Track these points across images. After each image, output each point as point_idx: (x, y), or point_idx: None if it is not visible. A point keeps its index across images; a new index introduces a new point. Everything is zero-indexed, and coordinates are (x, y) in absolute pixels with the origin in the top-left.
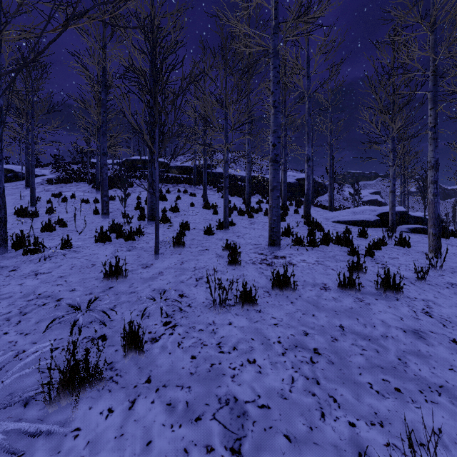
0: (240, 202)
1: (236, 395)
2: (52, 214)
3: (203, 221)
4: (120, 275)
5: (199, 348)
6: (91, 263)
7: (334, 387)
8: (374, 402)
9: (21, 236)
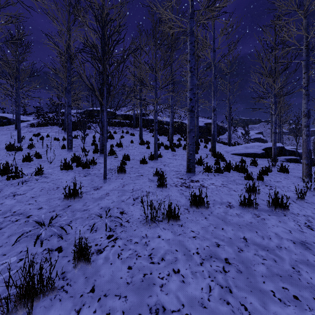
0: (166, 140)
1: (164, 305)
2: (32, 149)
3: (139, 153)
4: (76, 196)
5: (134, 259)
6: (56, 186)
7: (244, 295)
8: (278, 310)
9: (6, 166)
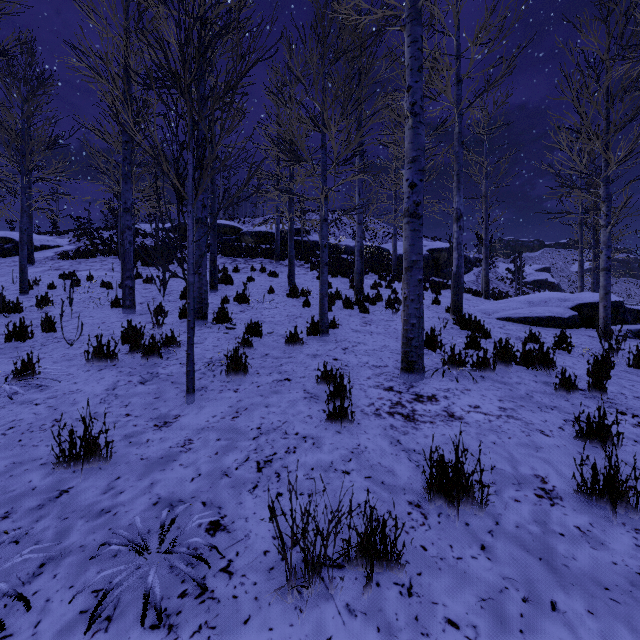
0: (347, 286)
1: None
2: (46, 307)
3: (286, 318)
4: (94, 455)
5: None
6: (53, 418)
7: None
8: None
9: None
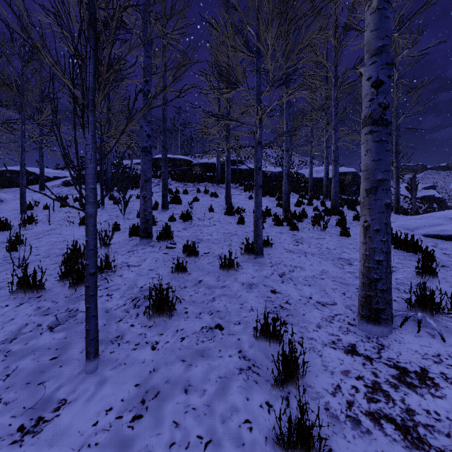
0: (274, 204)
1: None
2: (31, 225)
3: (222, 236)
4: None
5: None
6: None
7: None
8: None
9: None
